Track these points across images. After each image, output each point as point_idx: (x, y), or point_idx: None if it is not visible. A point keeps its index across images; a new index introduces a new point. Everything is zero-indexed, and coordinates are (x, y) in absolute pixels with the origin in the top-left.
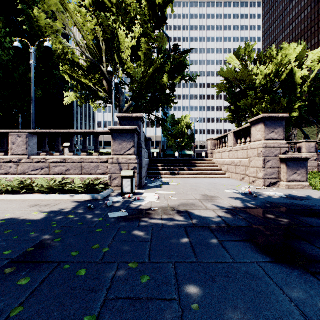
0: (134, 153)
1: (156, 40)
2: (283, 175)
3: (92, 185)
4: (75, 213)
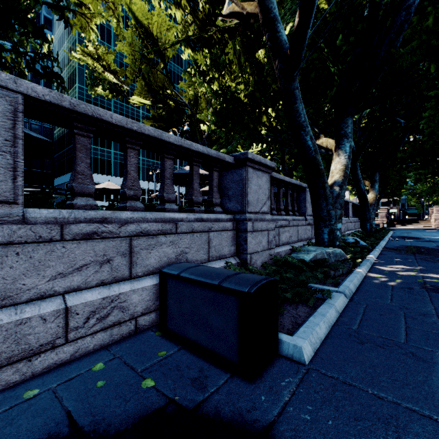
0: (385, 218)
1: None
2: None
3: None
4: None
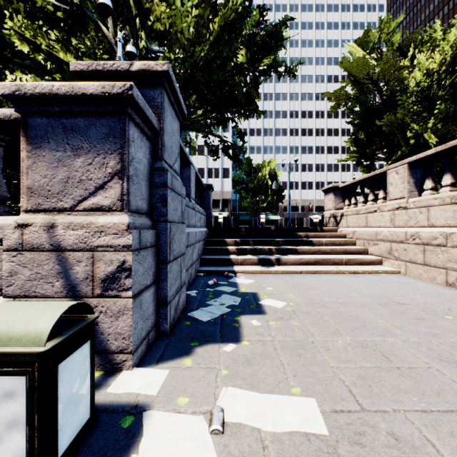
0: (120, 202)
1: None
2: None
3: None
4: None
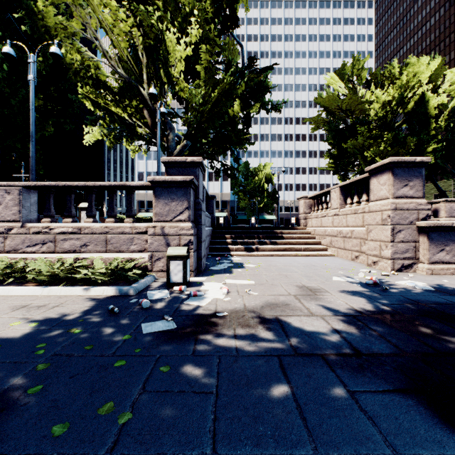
0: (188, 218)
1: (223, 48)
2: (422, 253)
3: (122, 270)
4: (84, 324)
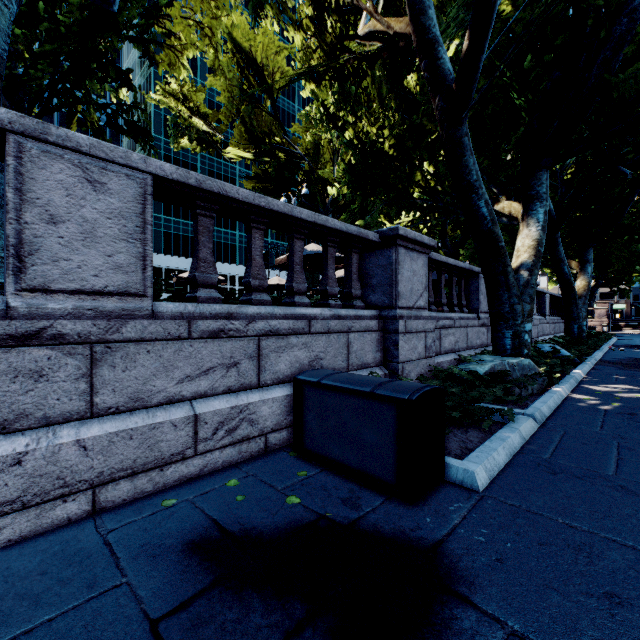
0: (606, 317)
1: None
2: None
3: None
4: None
